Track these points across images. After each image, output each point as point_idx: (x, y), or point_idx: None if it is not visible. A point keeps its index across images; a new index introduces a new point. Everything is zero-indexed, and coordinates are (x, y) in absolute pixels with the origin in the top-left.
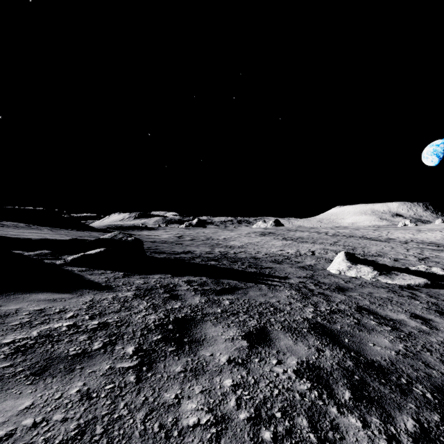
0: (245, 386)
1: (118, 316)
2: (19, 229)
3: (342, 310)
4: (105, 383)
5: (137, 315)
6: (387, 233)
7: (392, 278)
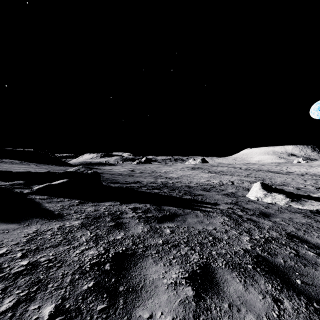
0: None
1: (54, 252)
2: (12, 165)
3: (275, 238)
4: None
5: (75, 250)
6: (286, 168)
7: (302, 204)
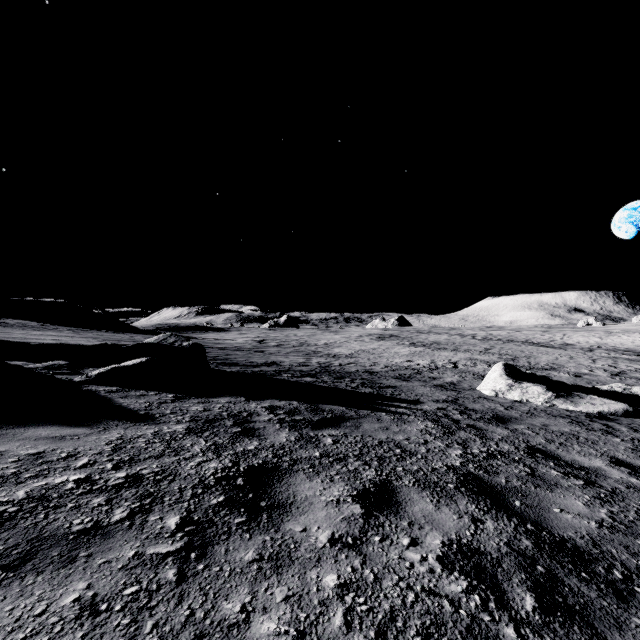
0: (360, 588)
1: (158, 464)
2: (27, 331)
3: (505, 452)
4: (124, 585)
5: (188, 462)
6: (562, 336)
7: (574, 403)
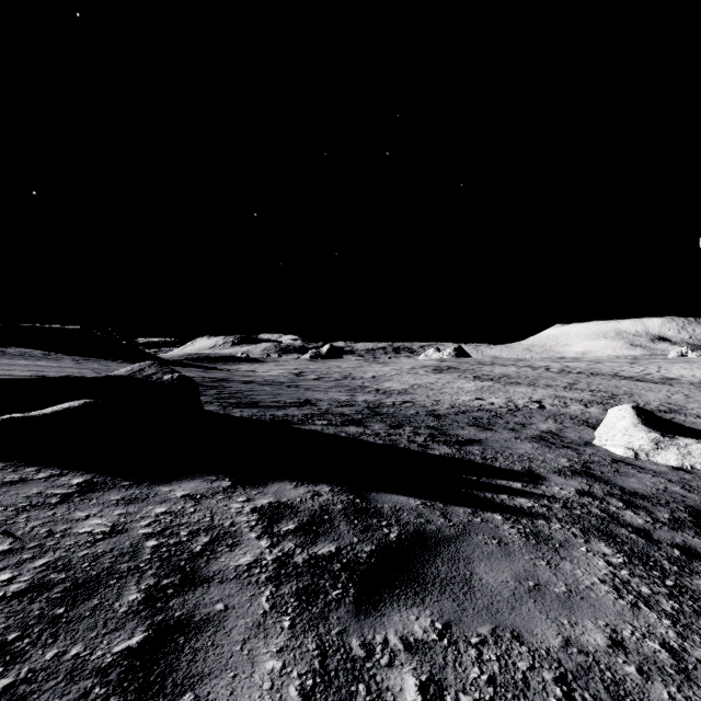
0: None
1: None
2: (14, 360)
3: None
4: None
5: None
6: (658, 368)
7: None
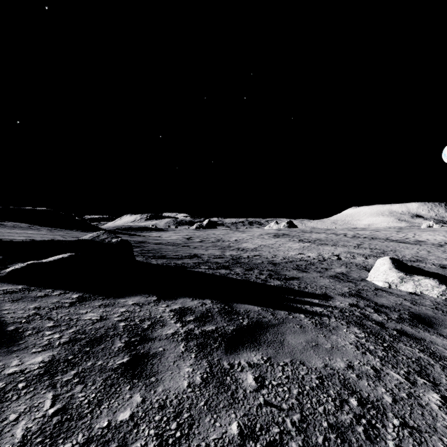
0: None
1: None
2: (12, 230)
3: None
4: None
5: None
6: (413, 235)
7: None
